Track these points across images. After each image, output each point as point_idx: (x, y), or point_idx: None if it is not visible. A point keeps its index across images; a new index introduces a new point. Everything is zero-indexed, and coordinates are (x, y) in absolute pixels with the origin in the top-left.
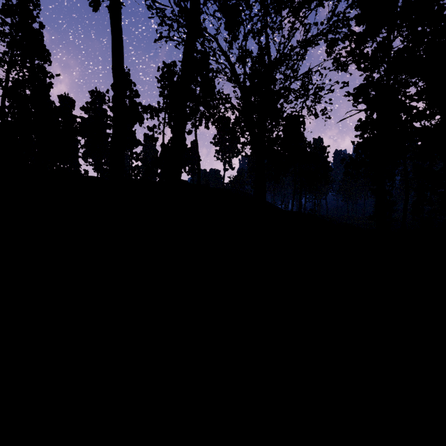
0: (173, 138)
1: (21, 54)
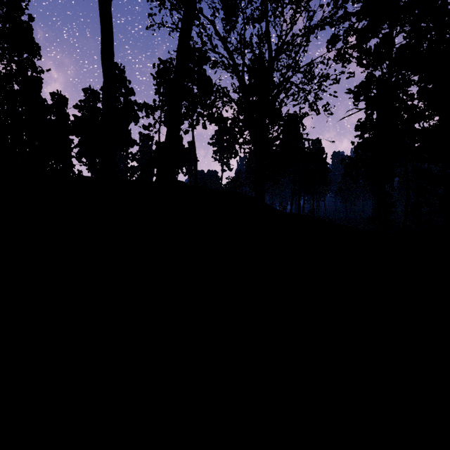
0: (167, 133)
1: (8, 47)
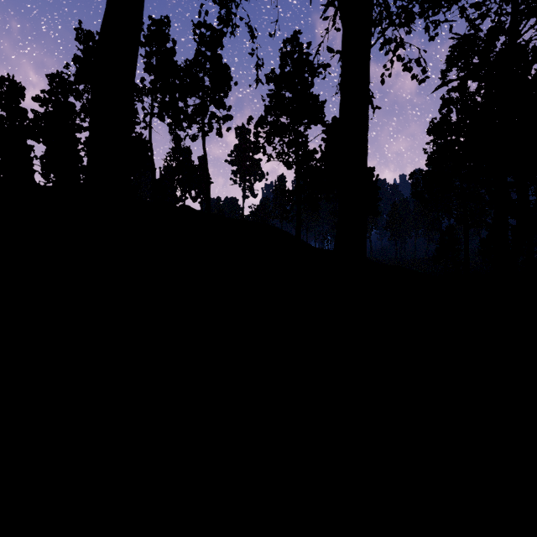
0: (104, 15)
1: None
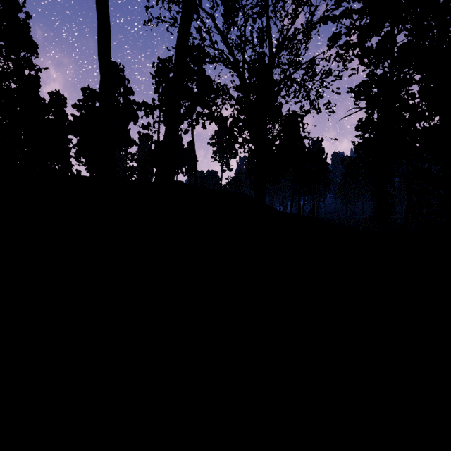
0: (166, 132)
1: (5, 45)
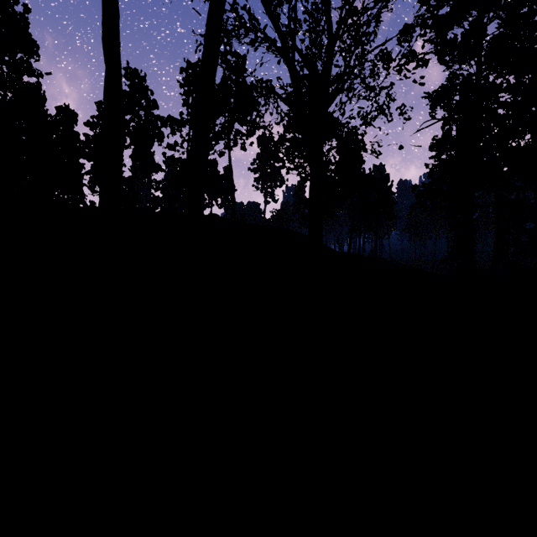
0: (192, 143)
1: None
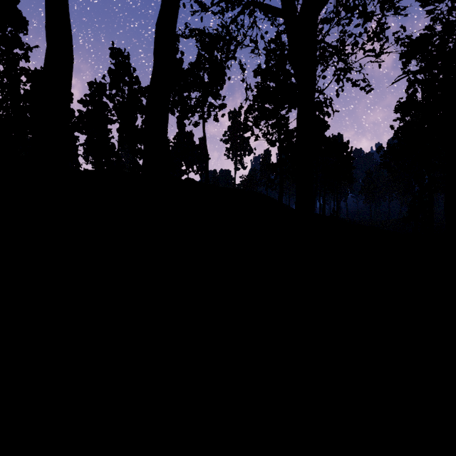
0: (152, 76)
1: None
